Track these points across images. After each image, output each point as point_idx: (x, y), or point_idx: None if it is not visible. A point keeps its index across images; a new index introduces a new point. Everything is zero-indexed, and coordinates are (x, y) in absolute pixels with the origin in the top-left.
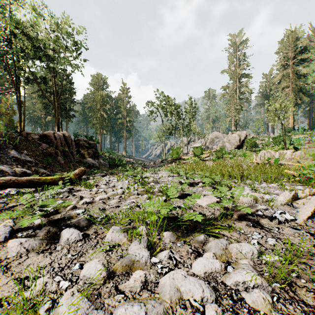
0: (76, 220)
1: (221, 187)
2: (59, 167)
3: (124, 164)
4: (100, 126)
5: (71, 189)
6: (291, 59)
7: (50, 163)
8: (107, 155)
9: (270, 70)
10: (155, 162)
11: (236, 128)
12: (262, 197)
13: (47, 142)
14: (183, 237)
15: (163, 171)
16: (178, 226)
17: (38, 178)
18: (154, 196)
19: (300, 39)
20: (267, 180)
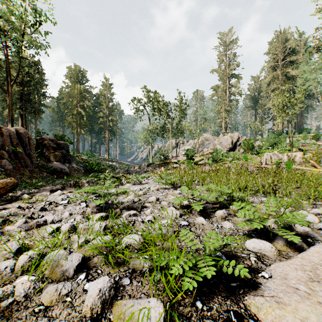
0: None
1: None
2: (3, 175)
3: (105, 168)
4: (77, 124)
5: None
6: (280, 61)
7: None
8: (85, 158)
9: (261, 70)
10: (140, 166)
11: (226, 130)
12: None
13: None
14: None
15: (150, 179)
16: None
17: None
18: (124, 275)
19: (289, 41)
20: (319, 198)
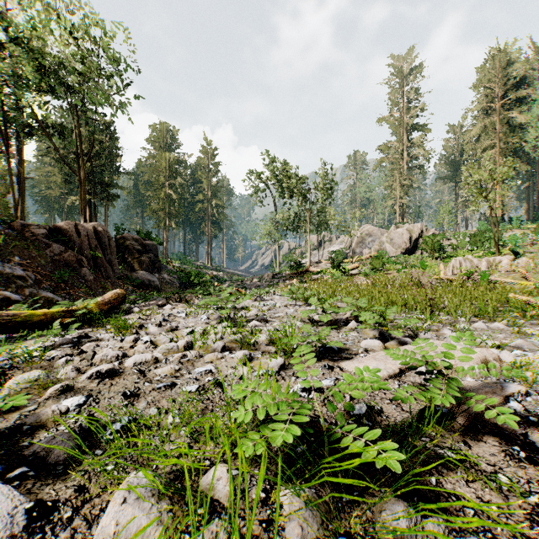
0: (49, 434)
1: (415, 341)
2: (83, 288)
3: (207, 281)
4: (165, 214)
5: (83, 336)
6: (498, 98)
7: (66, 280)
8: (177, 265)
9: (463, 117)
10: (261, 278)
11: (403, 218)
12: (499, 358)
13: (62, 241)
14: (342, 514)
15: (276, 295)
16: (320, 457)
17: (15, 314)
18: (257, 353)
19: (514, 64)
20: (482, 315)
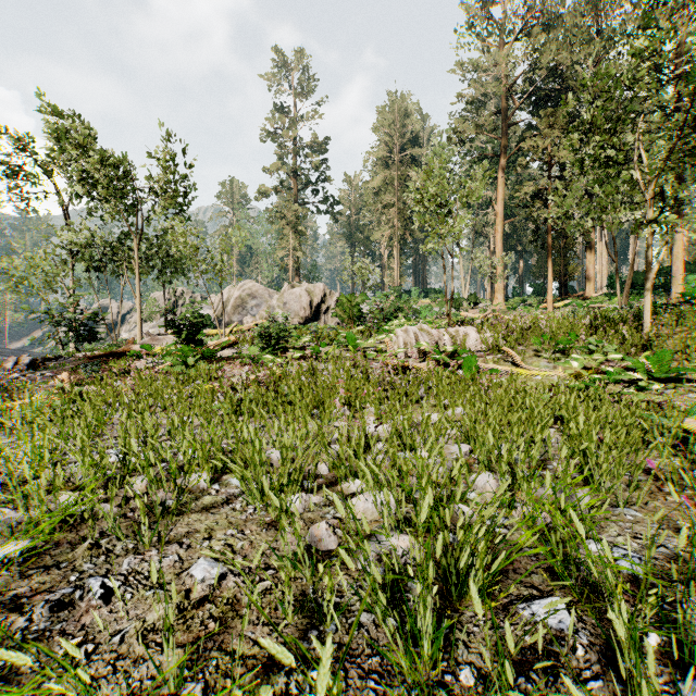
0: None
1: None
2: None
3: None
4: None
5: None
6: (396, 151)
7: None
8: None
9: (365, 161)
10: None
11: (297, 278)
12: None
13: None
14: None
15: None
16: None
17: None
18: None
19: (411, 117)
20: None
